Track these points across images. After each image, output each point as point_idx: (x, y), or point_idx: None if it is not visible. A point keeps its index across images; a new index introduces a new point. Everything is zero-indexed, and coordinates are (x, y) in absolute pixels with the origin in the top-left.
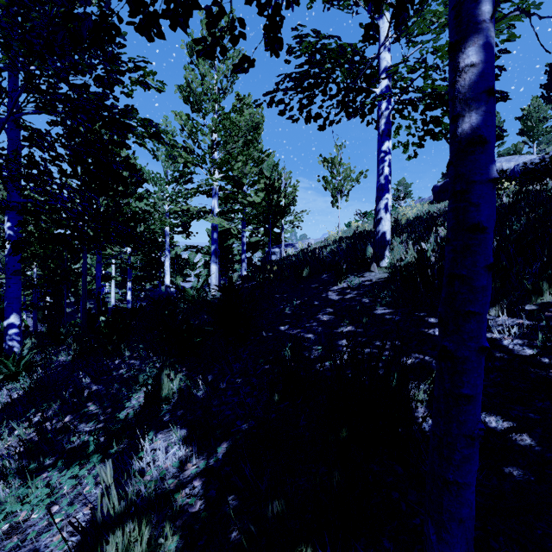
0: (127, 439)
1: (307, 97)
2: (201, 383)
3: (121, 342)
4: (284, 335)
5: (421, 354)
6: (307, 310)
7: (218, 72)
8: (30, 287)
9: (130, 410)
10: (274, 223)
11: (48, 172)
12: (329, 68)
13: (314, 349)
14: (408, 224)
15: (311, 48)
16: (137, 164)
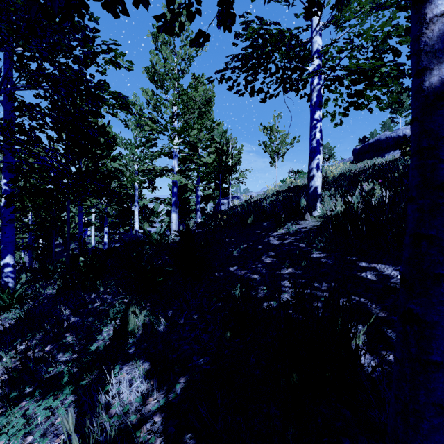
0: (97, 370)
1: (251, 75)
2: (162, 318)
3: (96, 279)
4: (233, 275)
5: (356, 296)
6: (252, 253)
7: (178, 55)
8: (26, 231)
9: (101, 341)
10: (223, 180)
11: (36, 137)
12: (270, 50)
13: (260, 289)
14: (334, 180)
15: (255, 34)
16: (112, 132)
